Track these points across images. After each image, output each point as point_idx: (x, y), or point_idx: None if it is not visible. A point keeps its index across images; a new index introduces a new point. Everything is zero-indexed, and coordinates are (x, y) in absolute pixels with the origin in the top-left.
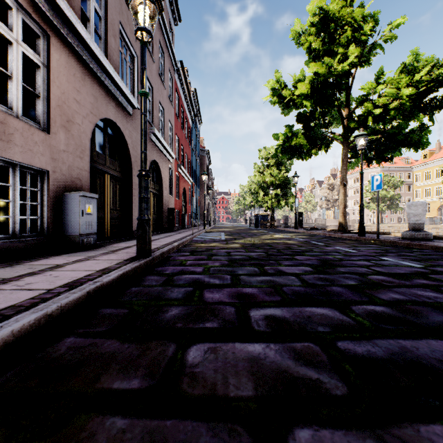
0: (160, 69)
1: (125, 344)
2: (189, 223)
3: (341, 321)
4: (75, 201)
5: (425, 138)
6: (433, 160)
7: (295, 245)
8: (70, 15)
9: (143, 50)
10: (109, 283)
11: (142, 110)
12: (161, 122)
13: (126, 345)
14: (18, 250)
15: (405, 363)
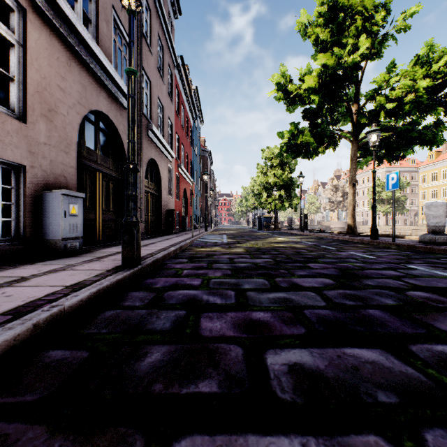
0: (159, 63)
1: (56, 439)
2: (190, 225)
3: (408, 378)
4: (56, 201)
5: (439, 135)
6: (440, 160)
7: (304, 249)
8: None
9: (130, 20)
10: (75, 306)
11: (130, 91)
12: (160, 119)
13: (57, 441)
14: None
15: None
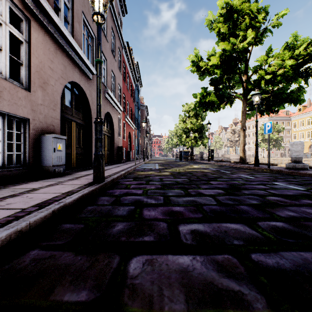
0: (112, 47)
1: (78, 256)
2: (133, 157)
3: (251, 235)
4: (49, 141)
5: (301, 96)
6: (306, 112)
7: (209, 173)
8: (45, 5)
9: (98, 29)
10: (71, 203)
11: (98, 73)
12: (113, 85)
13: (79, 257)
14: (6, 177)
15: (311, 274)
